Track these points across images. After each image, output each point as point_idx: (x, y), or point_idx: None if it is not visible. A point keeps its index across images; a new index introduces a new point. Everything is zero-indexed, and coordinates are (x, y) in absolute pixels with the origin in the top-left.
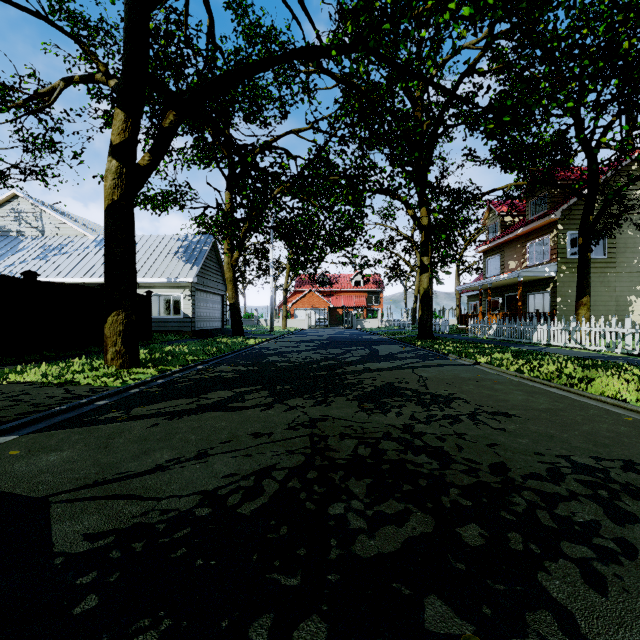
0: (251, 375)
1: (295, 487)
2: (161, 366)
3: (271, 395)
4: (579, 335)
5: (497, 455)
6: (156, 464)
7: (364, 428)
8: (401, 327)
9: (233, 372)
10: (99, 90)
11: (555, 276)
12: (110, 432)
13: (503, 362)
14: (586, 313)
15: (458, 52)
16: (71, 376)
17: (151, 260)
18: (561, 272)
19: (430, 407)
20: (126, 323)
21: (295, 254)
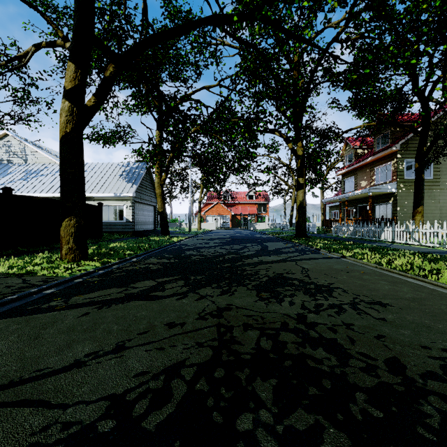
0: (172, 266)
1: (203, 390)
2: (104, 259)
3: (186, 285)
4: (417, 235)
5: (388, 349)
6: (75, 359)
7: (264, 318)
8: (282, 228)
9: (158, 264)
10: (64, 57)
11: (395, 192)
12: (45, 322)
13: (364, 256)
14: (421, 219)
15: (329, 22)
16: (31, 268)
17: (103, 180)
18: (400, 189)
19: (316, 296)
20: (77, 226)
21: (206, 176)
